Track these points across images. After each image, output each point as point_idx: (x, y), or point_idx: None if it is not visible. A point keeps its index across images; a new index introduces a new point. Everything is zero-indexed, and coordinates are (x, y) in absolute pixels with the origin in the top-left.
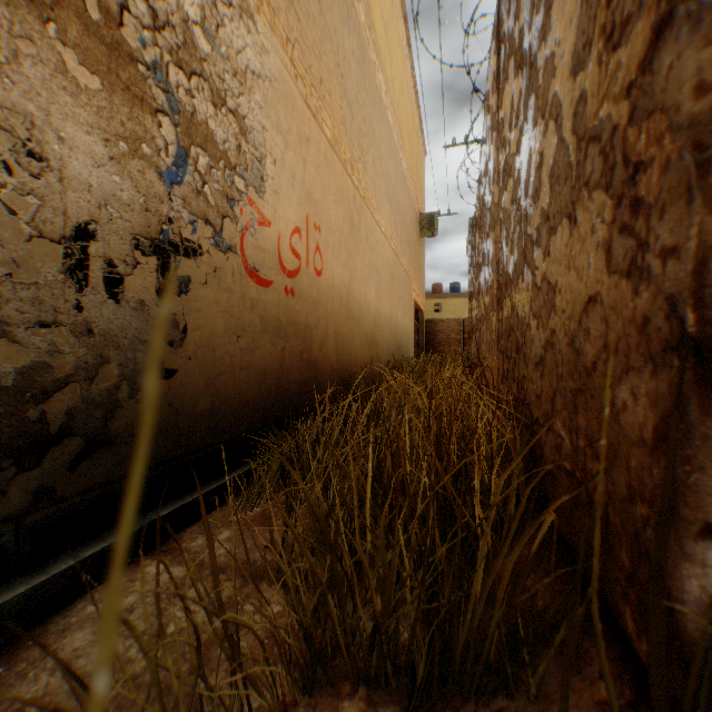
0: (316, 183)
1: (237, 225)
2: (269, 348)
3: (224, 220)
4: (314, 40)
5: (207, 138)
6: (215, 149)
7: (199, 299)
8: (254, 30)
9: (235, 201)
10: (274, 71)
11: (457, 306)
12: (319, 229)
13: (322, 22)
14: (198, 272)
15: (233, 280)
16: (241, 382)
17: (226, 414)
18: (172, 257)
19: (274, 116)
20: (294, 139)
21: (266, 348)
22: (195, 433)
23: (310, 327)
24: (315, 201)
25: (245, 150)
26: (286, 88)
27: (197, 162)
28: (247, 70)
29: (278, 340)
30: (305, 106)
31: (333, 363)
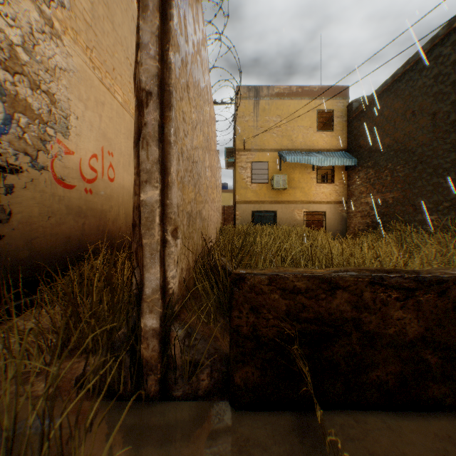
0: (110, 127)
1: (49, 154)
2: (73, 223)
3: (39, 152)
4: (108, 45)
5: (27, 107)
6: (33, 113)
7: (22, 197)
8: (62, 44)
9: (48, 141)
10: (77, 66)
11: (226, 197)
12: (112, 154)
13: (114, 34)
14: (21, 181)
15: (46, 186)
16: (53, 242)
17: (41, 260)
18: (3, 174)
19: (77, 91)
20: (92, 104)
21: (71, 223)
22: (18, 270)
23: (105, 211)
24: (109, 138)
25: (55, 112)
26: (86, 75)
27: (20, 121)
28: (57, 67)
29: (80, 219)
30: (101, 84)
31: (123, 232)
